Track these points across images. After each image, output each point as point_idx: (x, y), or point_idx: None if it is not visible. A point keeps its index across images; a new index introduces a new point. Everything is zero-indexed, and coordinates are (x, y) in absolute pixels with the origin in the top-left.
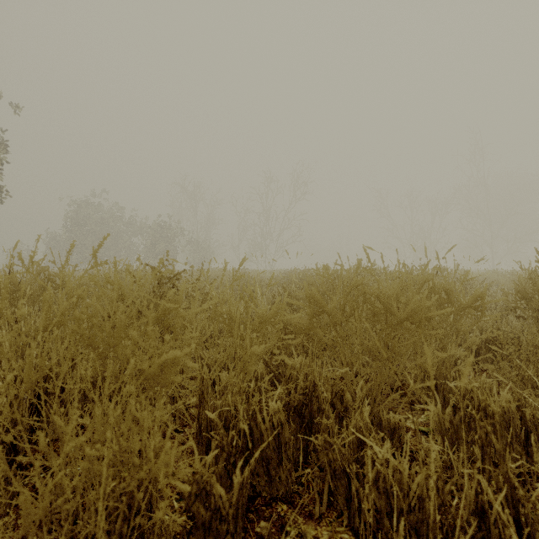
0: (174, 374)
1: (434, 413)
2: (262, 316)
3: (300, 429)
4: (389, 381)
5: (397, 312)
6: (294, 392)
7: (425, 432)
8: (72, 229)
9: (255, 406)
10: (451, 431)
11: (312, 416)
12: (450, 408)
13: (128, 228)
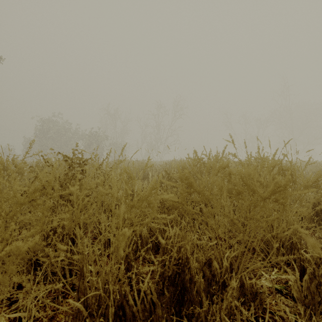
0: (54, 251)
1: (294, 282)
2: (139, 195)
3: (173, 296)
4: (250, 250)
5: (259, 191)
6: (168, 263)
7: (279, 290)
8: (39, 136)
9: (126, 288)
10: (309, 298)
11: (184, 284)
12: (307, 276)
13: (74, 135)
